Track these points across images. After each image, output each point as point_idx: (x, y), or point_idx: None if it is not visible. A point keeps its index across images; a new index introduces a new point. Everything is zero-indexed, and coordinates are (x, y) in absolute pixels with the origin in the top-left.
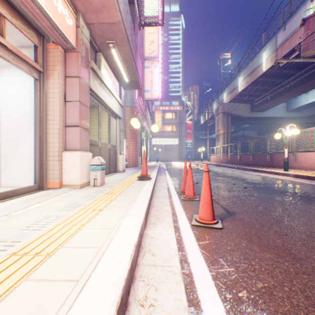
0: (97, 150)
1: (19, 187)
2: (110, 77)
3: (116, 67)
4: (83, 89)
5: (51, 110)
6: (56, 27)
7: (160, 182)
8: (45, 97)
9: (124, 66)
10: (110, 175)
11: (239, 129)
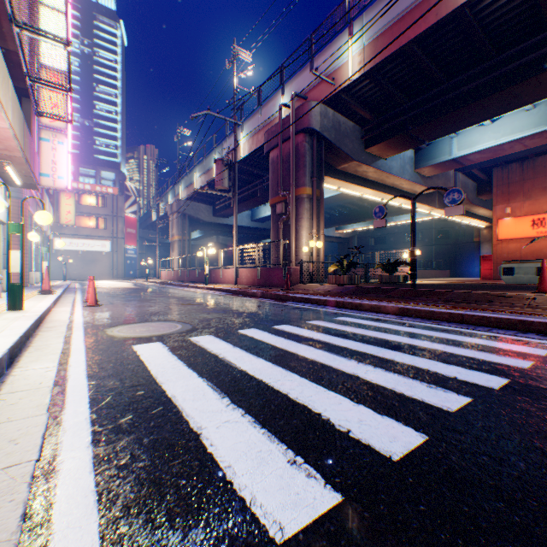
0: None
1: None
2: None
3: (7, 173)
4: None
5: None
6: None
7: (68, 297)
8: None
9: (18, 174)
10: None
11: (210, 234)
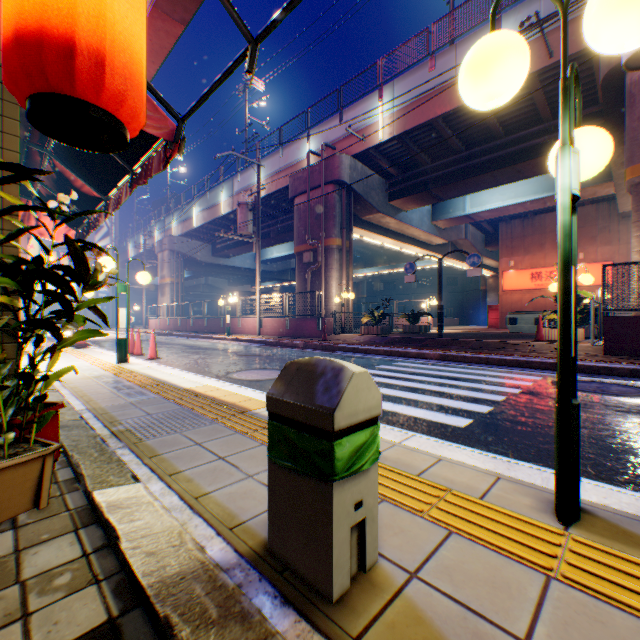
0: None
1: None
2: None
3: None
4: None
5: None
6: None
7: None
8: None
9: None
10: None
11: (201, 275)
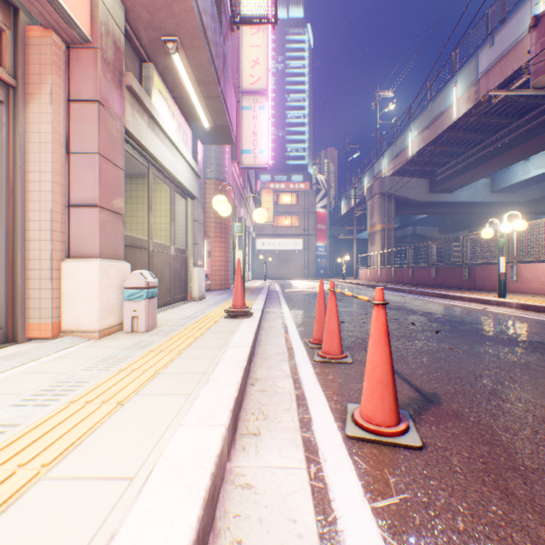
0: (145, 257)
1: None
2: (174, 114)
3: (185, 96)
4: (108, 128)
5: (35, 170)
6: None
7: (271, 320)
8: (19, 142)
9: (200, 94)
10: (171, 308)
11: (409, 224)
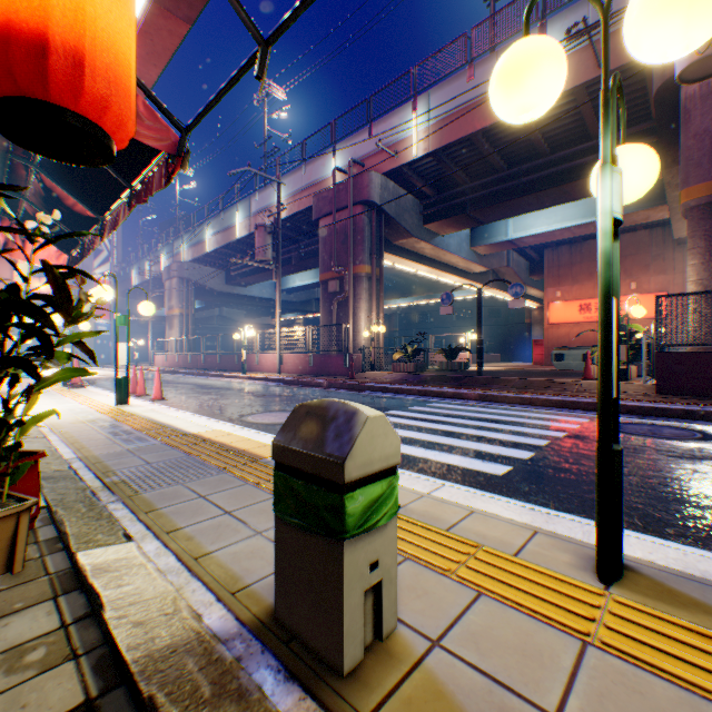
0: None
1: None
2: None
3: None
4: None
5: None
6: None
7: None
8: None
9: None
10: None
11: (215, 306)
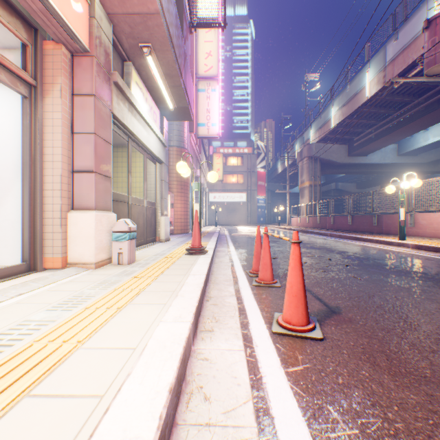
0: (126, 209)
1: (1, 266)
2: (146, 100)
3: (155, 86)
4: (101, 114)
5: (49, 146)
6: (54, 12)
7: (221, 257)
8: (38, 126)
9: (166, 84)
10: (145, 247)
11: (332, 181)
